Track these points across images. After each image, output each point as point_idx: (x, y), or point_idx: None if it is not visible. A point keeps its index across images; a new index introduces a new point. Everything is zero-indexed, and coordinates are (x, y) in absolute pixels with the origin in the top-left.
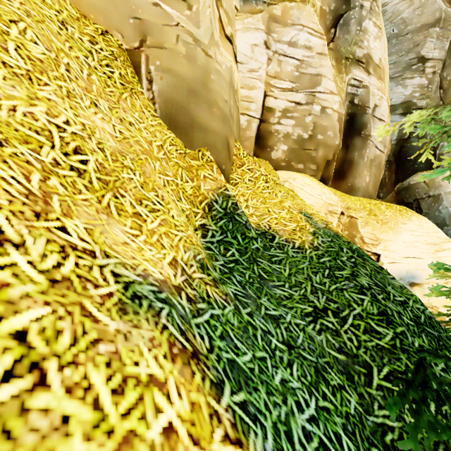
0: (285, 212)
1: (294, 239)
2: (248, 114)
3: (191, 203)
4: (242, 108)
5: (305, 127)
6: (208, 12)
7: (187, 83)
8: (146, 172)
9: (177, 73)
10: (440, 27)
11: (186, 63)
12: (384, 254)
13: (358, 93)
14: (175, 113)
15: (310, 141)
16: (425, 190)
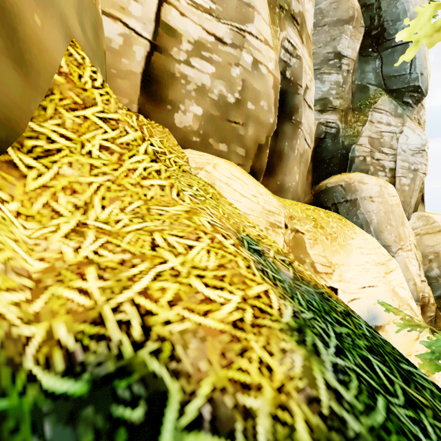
0: (202, 246)
1: (247, 386)
2: (125, 22)
3: None
4: (109, 2)
5: (230, 84)
6: None
7: None
8: None
9: None
10: (353, 26)
11: None
12: (341, 288)
13: (291, 63)
14: None
15: (237, 109)
16: (343, 194)
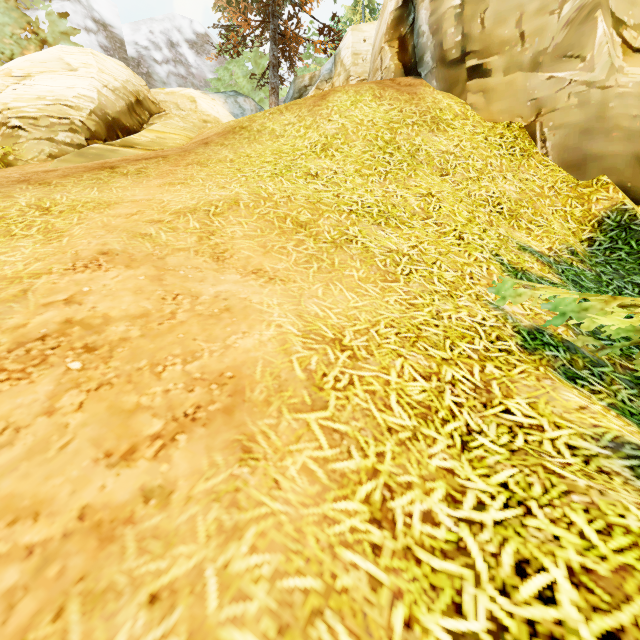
0: None
1: None
2: None
3: (578, 223)
4: None
5: None
6: (606, 48)
7: (578, 127)
8: (536, 207)
9: (569, 123)
10: None
11: (578, 110)
12: None
13: None
14: (567, 156)
15: None
16: None
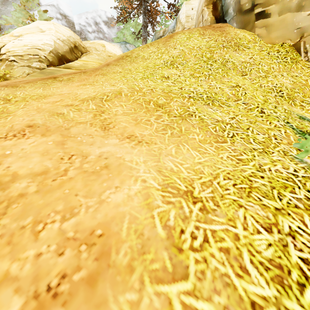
0: None
1: None
2: None
3: None
4: None
5: None
6: None
7: None
8: (304, 92)
9: None
10: None
11: None
12: None
13: None
14: None
15: None
16: None
